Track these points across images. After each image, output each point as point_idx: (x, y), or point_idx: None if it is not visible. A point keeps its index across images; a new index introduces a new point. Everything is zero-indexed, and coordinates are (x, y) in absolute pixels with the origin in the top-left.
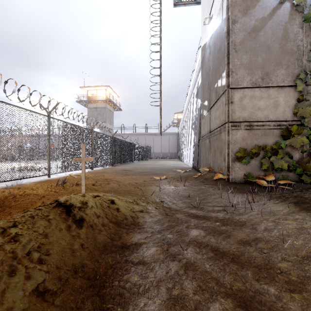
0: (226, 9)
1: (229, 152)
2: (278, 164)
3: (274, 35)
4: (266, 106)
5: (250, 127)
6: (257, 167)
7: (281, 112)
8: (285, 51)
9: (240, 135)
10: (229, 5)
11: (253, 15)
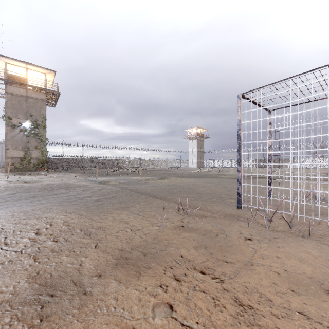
0: (5, 130)
1: (6, 164)
2: (19, 167)
3: (19, 138)
4: (17, 154)
5: (12, 158)
6: (14, 168)
7: (21, 155)
8: (22, 142)
9: (9, 160)
10: (6, 129)
11: (13, 133)
